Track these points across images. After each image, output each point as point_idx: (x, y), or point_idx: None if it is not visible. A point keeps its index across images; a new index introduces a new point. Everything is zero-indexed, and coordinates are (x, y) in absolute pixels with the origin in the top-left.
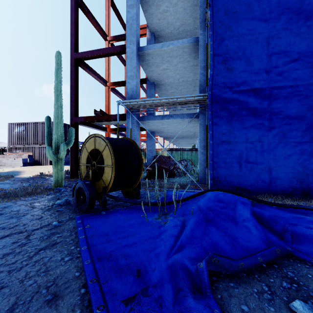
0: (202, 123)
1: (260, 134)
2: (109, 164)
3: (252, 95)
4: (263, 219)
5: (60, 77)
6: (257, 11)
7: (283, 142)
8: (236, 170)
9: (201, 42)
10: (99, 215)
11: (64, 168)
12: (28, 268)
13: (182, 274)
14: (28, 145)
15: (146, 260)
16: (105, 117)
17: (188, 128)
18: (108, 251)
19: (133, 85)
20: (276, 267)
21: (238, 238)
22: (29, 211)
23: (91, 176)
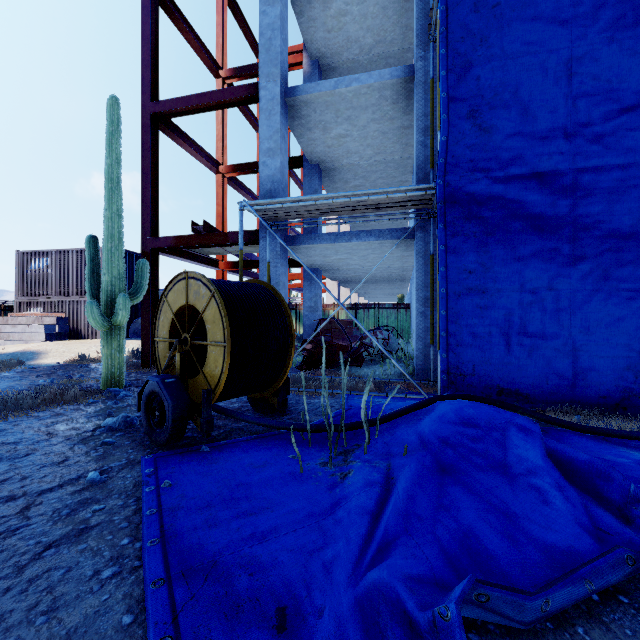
0: (421, 251)
1: (552, 272)
2: (218, 339)
3: (534, 187)
4: (572, 468)
5: (117, 150)
6: (545, 1)
7: (605, 290)
8: (500, 353)
9: (419, 75)
10: (194, 456)
11: (131, 346)
12: (7, 601)
13: (391, 631)
14: (56, 297)
15: (300, 581)
16: (215, 238)
17: (390, 261)
18: (209, 553)
19: (274, 169)
20: (624, 602)
21: (520, 519)
22: (41, 443)
23: (179, 365)
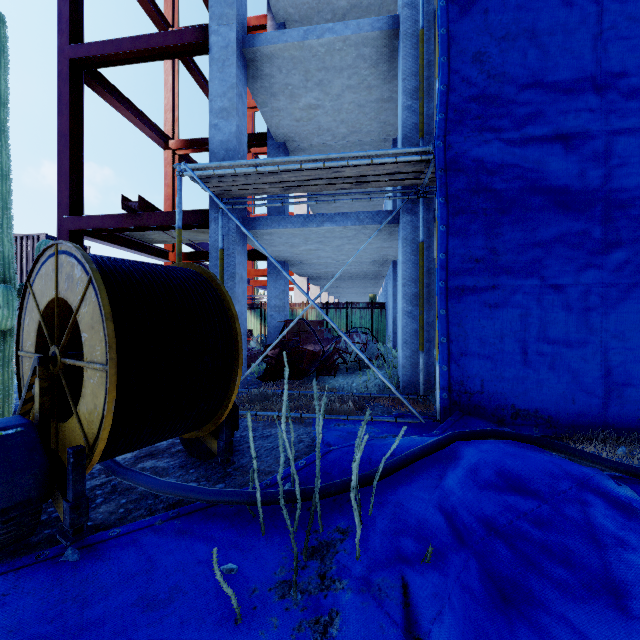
0: (409, 237)
1: (580, 261)
2: (97, 357)
3: (559, 153)
4: None
5: (1, 85)
6: None
7: None
8: (515, 364)
9: (406, 25)
10: (40, 578)
11: None
12: None
13: None
14: None
15: None
16: (154, 218)
17: (366, 253)
18: None
19: (229, 133)
20: None
21: None
22: None
23: (38, 401)
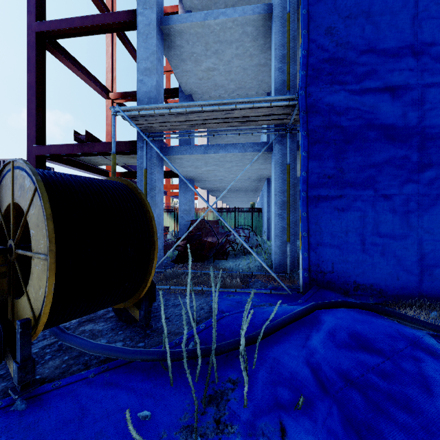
0: (279, 161)
1: (403, 177)
2: (41, 249)
3: (387, 100)
4: None
5: None
6: None
7: None
8: (356, 251)
9: (277, 10)
10: None
11: None
12: None
13: None
14: None
15: None
16: (97, 147)
17: (249, 173)
18: None
19: (151, 86)
20: None
21: None
22: None
23: None
